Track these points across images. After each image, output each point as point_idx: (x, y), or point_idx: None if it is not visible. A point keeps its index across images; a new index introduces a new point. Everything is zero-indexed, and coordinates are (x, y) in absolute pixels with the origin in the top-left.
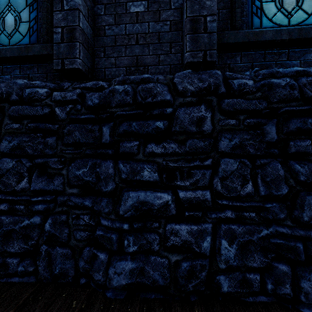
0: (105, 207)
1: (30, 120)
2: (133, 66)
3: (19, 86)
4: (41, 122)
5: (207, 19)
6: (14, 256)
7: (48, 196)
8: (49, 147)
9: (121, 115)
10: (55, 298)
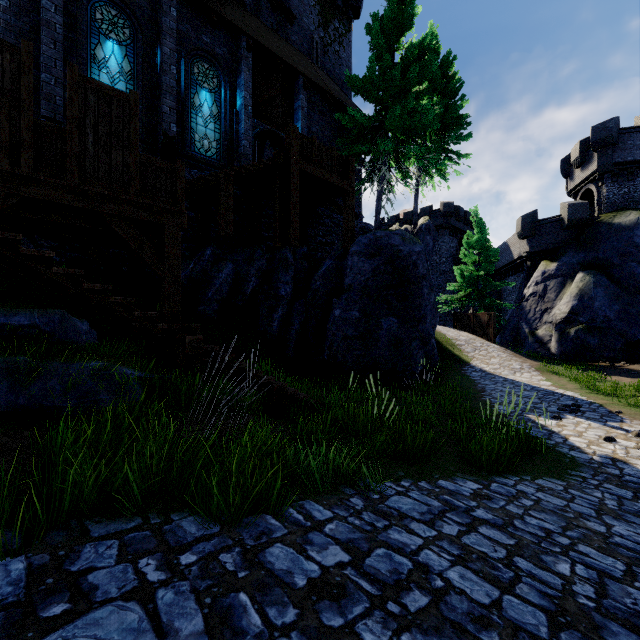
0: None
1: None
2: None
3: None
4: None
5: (57, 98)
6: None
7: None
8: None
9: None
10: None
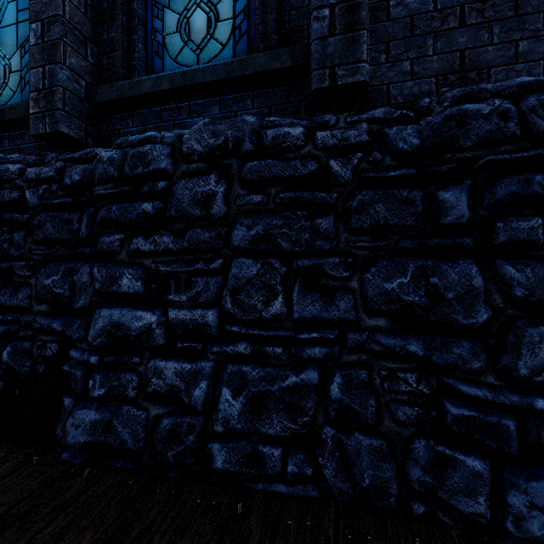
0: (469, 359)
1: (282, 187)
2: (452, 72)
3: (250, 126)
4: (298, 189)
5: None
6: (268, 442)
7: (327, 331)
8: (322, 237)
9: (498, 162)
10: (396, 542)
